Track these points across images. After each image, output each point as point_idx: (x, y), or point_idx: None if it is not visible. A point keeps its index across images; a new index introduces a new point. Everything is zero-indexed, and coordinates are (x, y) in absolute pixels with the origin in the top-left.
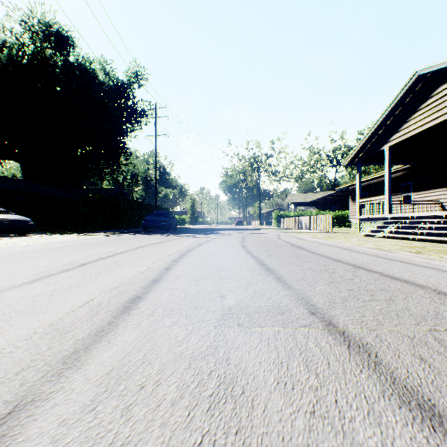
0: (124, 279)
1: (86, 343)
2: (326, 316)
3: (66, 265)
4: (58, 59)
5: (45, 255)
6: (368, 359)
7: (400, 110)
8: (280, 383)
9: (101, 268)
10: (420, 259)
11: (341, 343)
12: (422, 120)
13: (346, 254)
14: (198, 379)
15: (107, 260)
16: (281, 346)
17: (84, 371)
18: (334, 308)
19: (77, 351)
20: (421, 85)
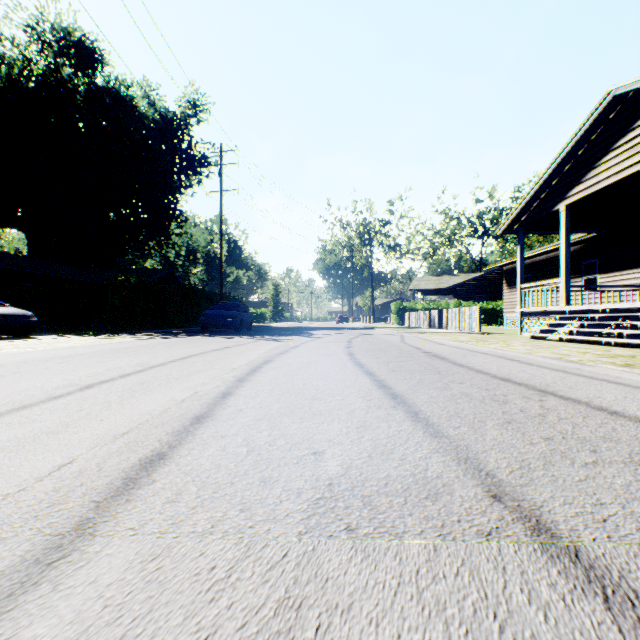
0: (146, 414)
1: None
2: (526, 505)
3: (58, 388)
4: (80, 82)
5: (33, 371)
6: None
7: (584, 149)
8: None
9: (114, 394)
10: (637, 377)
11: (584, 589)
12: (619, 164)
13: (515, 368)
14: None
15: (129, 379)
16: (449, 599)
17: None
18: (534, 483)
19: None
20: (617, 112)
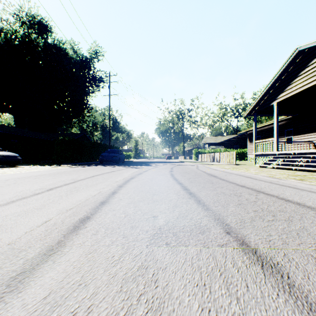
0: (79, 201)
1: (33, 263)
2: (239, 236)
3: (37, 190)
4: (40, 41)
5: (23, 182)
6: (282, 280)
7: (285, 76)
8: (204, 309)
9: (63, 192)
10: (304, 185)
11: (255, 263)
12: (301, 83)
13: (248, 181)
14: (128, 305)
15: (69, 186)
16: (203, 266)
17: (24, 295)
18: (245, 227)
19: (23, 272)
20: (300, 58)
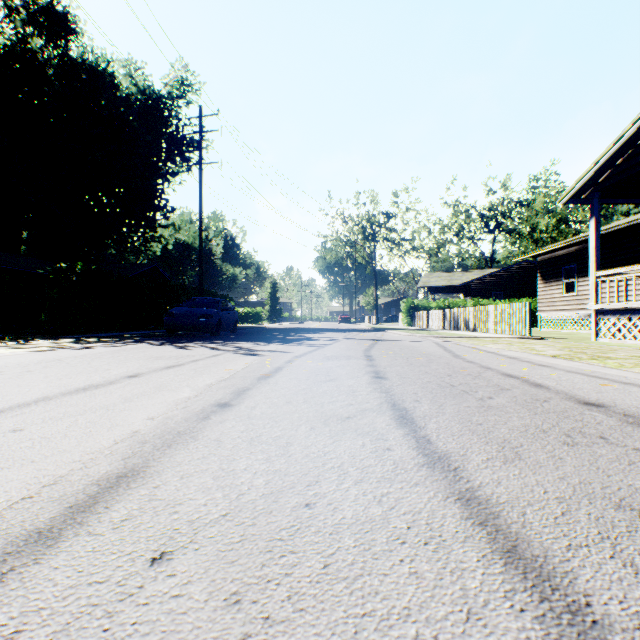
0: None
1: None
2: None
3: None
4: (53, 55)
5: None
6: None
7: None
8: None
9: None
10: None
11: None
12: None
13: None
14: None
15: None
16: None
17: None
18: None
19: None
20: None
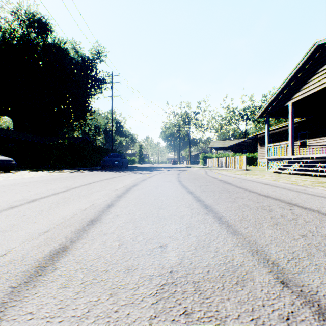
0: (62, 219)
1: None
2: (306, 291)
3: (15, 202)
4: (40, 41)
5: (6, 191)
6: None
7: (301, 73)
8: None
9: (46, 205)
10: None
11: None
12: (320, 81)
13: (270, 189)
14: None
15: (57, 196)
16: None
17: None
18: (306, 271)
19: None
20: (319, 53)
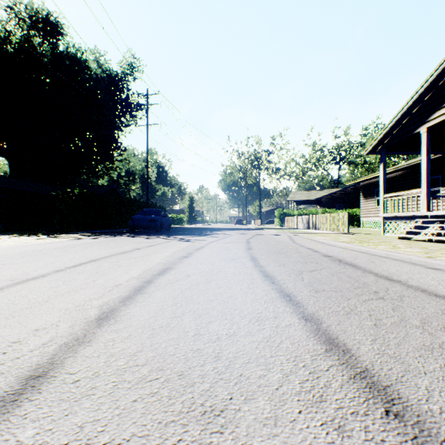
0: None
1: None
2: None
3: None
4: (47, 49)
5: None
6: None
7: None
8: None
9: None
10: None
11: None
12: None
13: None
14: None
15: None
16: None
17: None
18: None
19: None
20: None
